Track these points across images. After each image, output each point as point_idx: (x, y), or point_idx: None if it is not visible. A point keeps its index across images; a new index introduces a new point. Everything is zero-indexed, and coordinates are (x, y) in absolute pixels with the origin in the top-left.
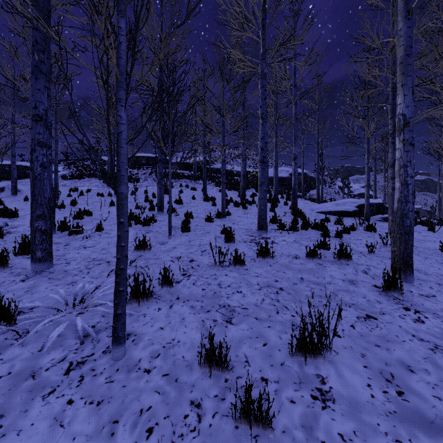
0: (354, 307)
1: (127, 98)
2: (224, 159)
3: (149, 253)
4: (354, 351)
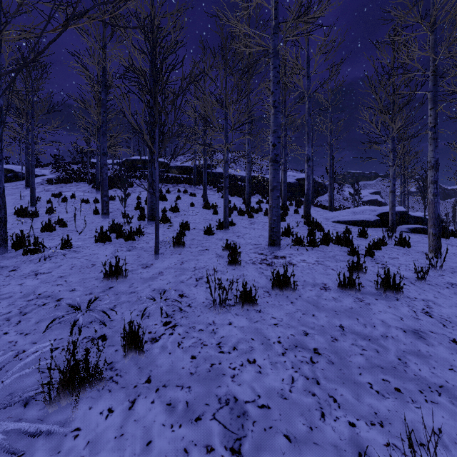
0: (447, 395)
1: None
2: (227, 159)
3: (123, 283)
4: None
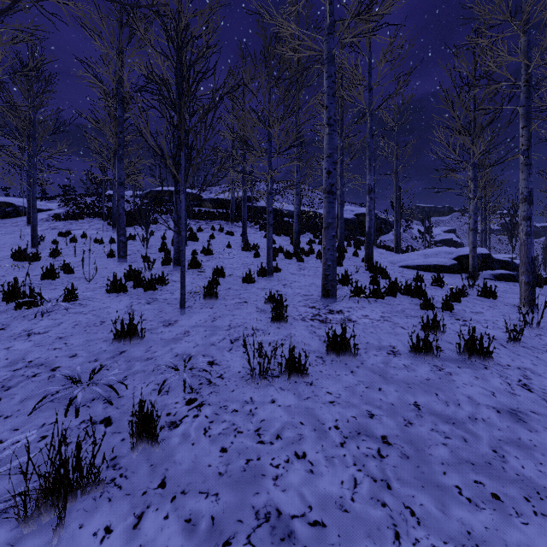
0: None
1: None
2: (271, 190)
3: (138, 346)
4: None
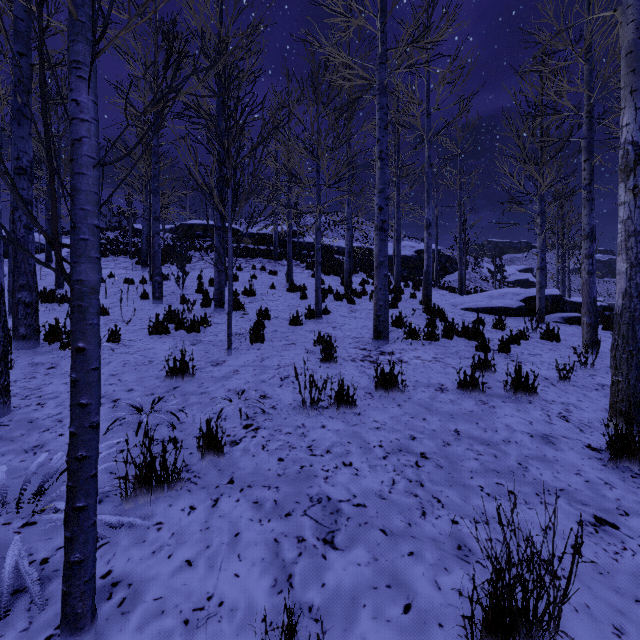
0: (566, 498)
1: (92, 60)
2: (319, 226)
3: (190, 383)
4: (596, 621)
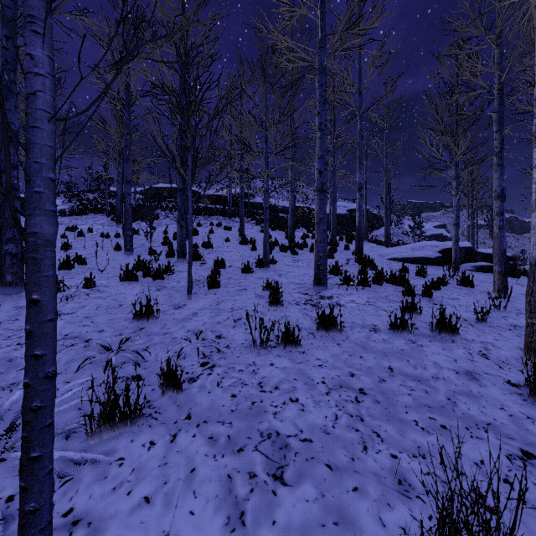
0: (494, 432)
1: (46, 15)
2: (267, 188)
3: (155, 324)
4: None
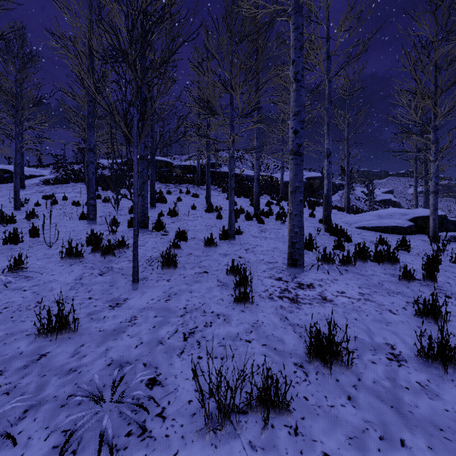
0: None
1: None
2: (233, 154)
3: (66, 344)
4: None
